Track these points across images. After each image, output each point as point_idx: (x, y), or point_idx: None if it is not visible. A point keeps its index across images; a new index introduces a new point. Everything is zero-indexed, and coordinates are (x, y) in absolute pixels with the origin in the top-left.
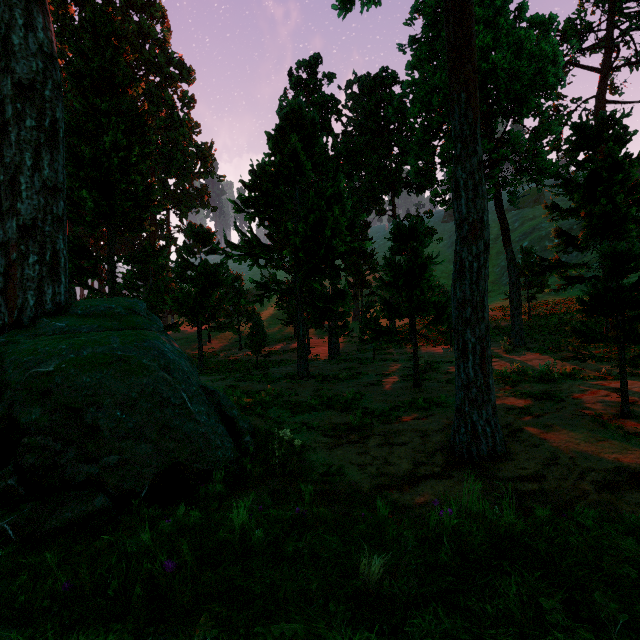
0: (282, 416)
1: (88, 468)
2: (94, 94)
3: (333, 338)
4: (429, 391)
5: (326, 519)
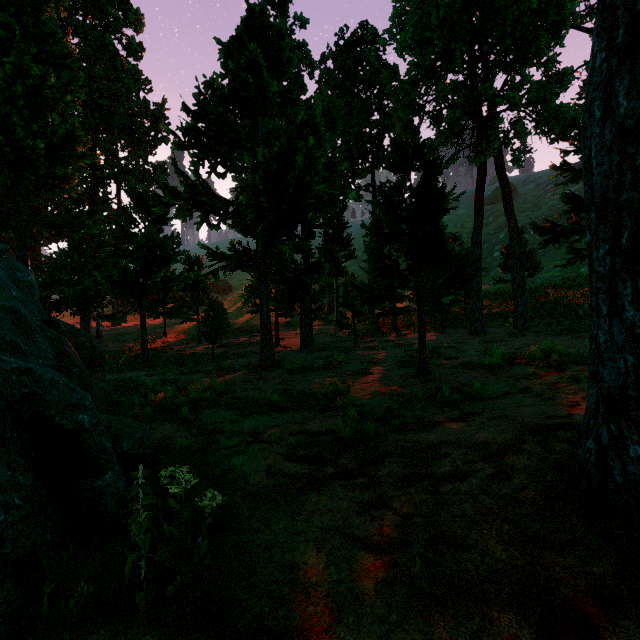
0: (222, 421)
1: None
2: None
3: (306, 326)
4: (443, 379)
5: None
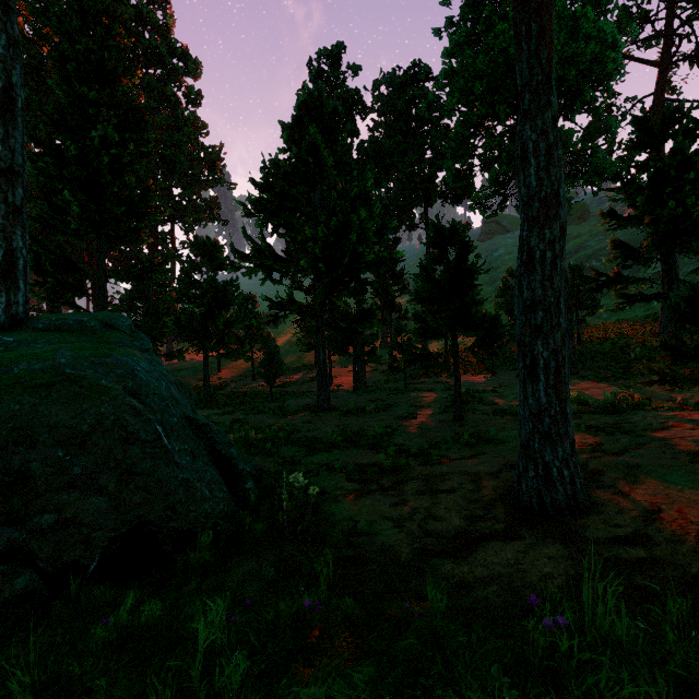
0: (297, 455)
1: (10, 533)
2: (81, 82)
3: (358, 366)
4: (474, 425)
5: (351, 614)
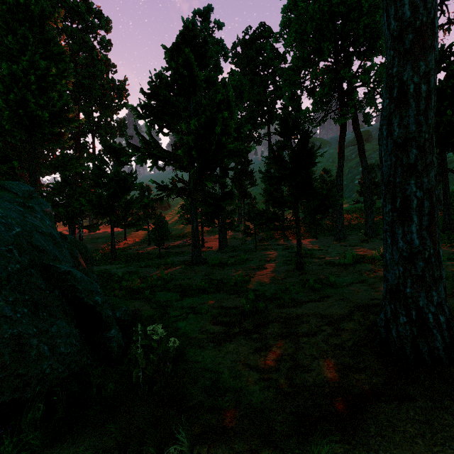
0: (170, 300)
1: None
2: (14, 20)
3: (222, 234)
4: (312, 273)
5: None
